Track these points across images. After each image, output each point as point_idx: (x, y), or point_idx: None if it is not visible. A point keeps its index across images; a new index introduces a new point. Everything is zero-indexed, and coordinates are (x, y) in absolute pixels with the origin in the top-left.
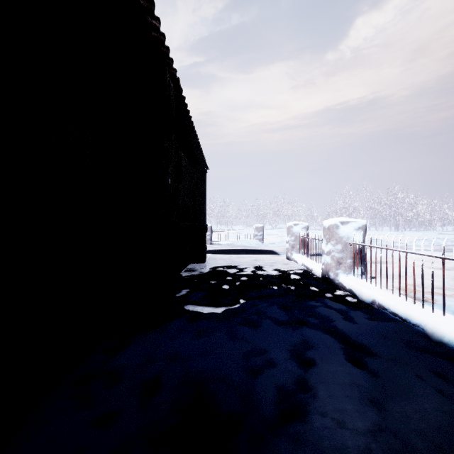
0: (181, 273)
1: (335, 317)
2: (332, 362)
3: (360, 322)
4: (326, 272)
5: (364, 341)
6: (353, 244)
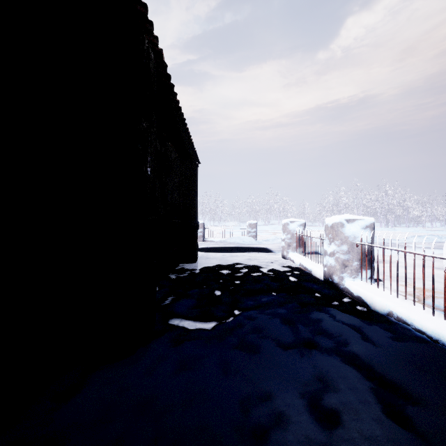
0: (170, 275)
1: (351, 337)
2: (364, 420)
3: (383, 344)
4: (329, 275)
5: (397, 377)
6: (361, 244)
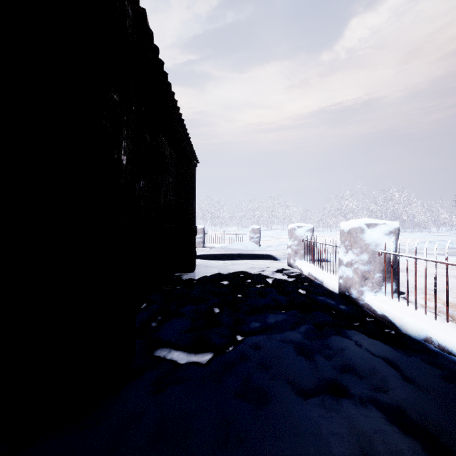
0: (163, 287)
1: (388, 377)
2: None
3: (433, 389)
4: (346, 288)
5: None
6: (385, 253)
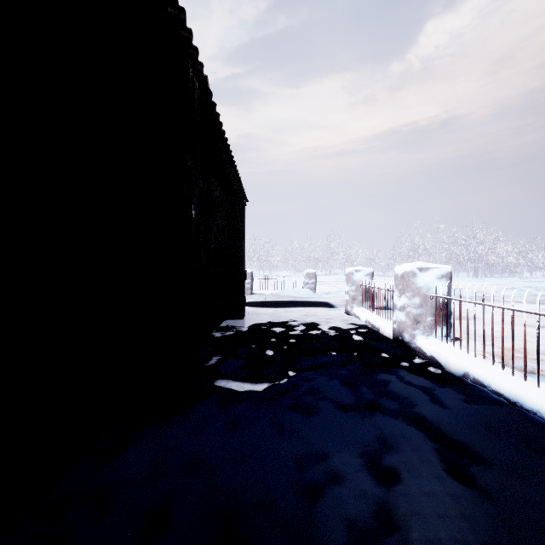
0: (213, 333)
1: (419, 399)
2: (425, 477)
3: (454, 406)
4: (399, 332)
5: (465, 438)
6: (435, 297)
